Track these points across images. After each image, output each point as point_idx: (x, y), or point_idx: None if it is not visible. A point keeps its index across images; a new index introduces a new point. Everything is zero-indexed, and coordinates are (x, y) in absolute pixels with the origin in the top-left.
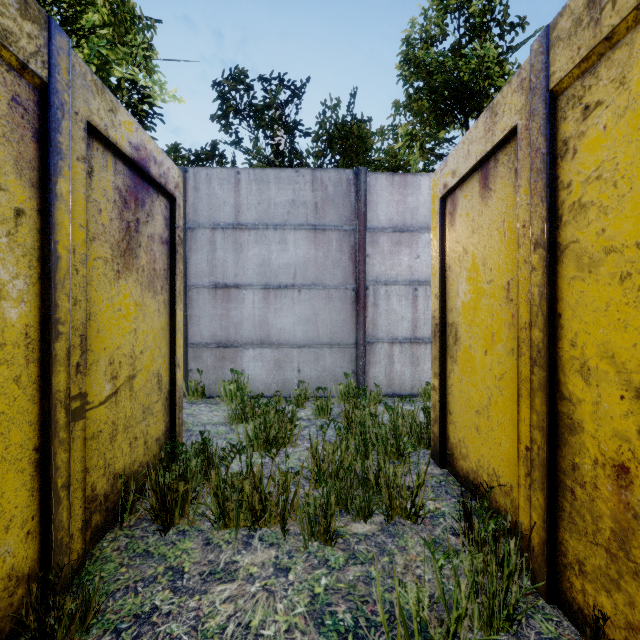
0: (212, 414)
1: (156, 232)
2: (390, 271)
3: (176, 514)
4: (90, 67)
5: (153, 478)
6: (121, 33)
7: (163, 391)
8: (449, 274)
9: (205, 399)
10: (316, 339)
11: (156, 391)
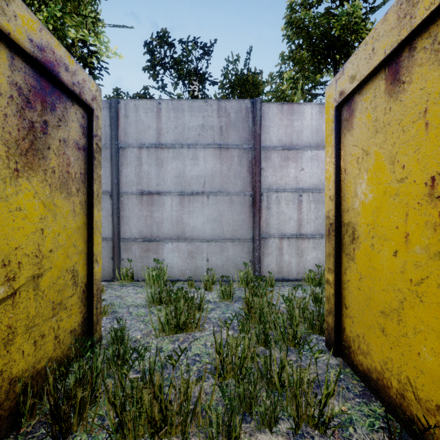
0: (136, 296)
1: (70, 137)
2: (280, 181)
3: (74, 421)
4: (48, 26)
5: (51, 383)
6: (75, 5)
7: (79, 285)
8: (345, 177)
9: (134, 282)
10: (221, 235)
11: (70, 286)
